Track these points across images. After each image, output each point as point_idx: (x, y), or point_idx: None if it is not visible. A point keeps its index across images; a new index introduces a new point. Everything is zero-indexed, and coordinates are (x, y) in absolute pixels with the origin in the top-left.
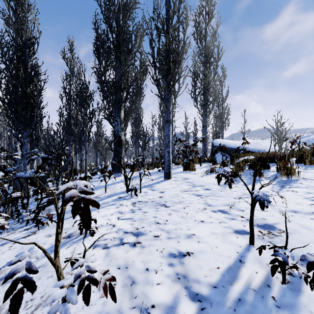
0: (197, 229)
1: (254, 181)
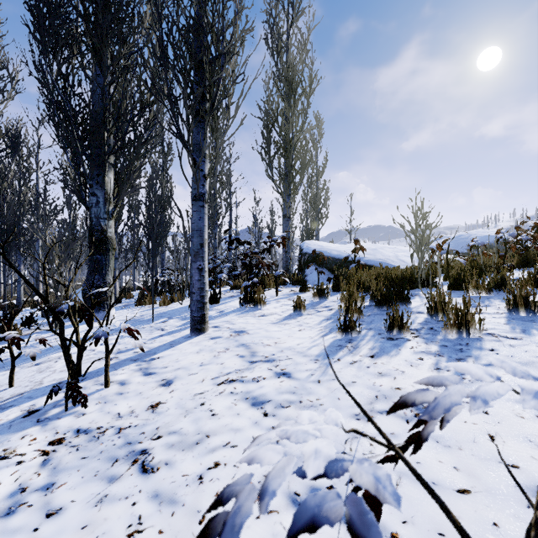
0: None
1: None
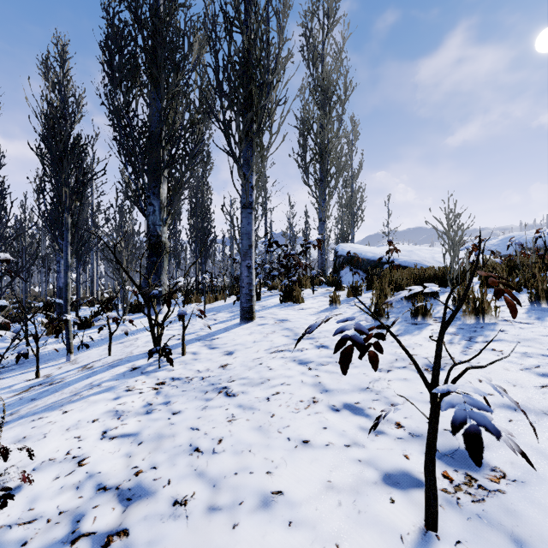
0: (292, 471)
1: (440, 355)
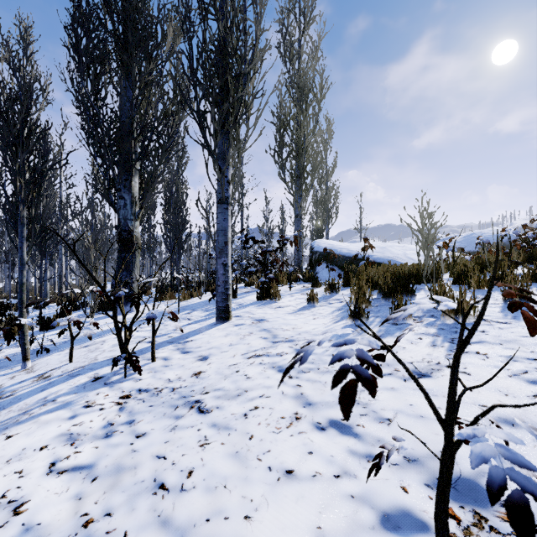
0: (275, 514)
1: (456, 385)
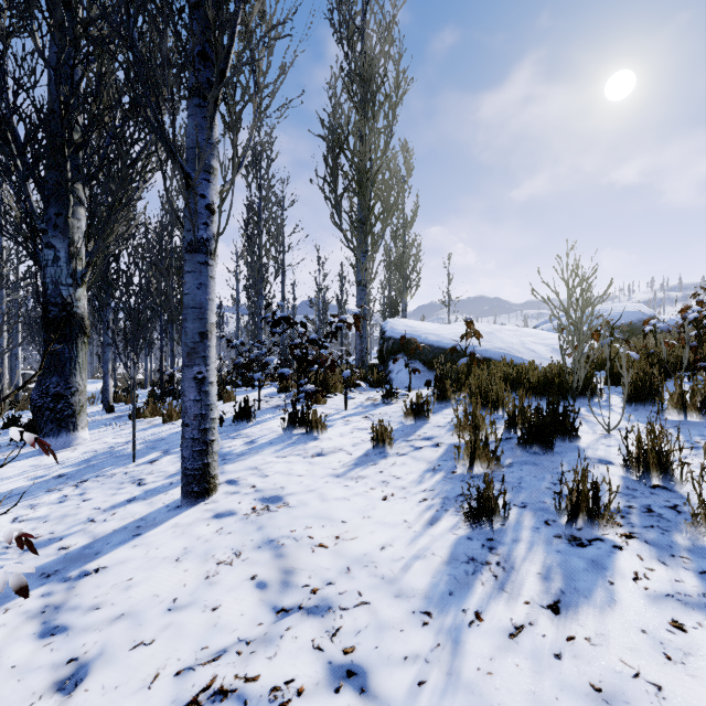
0: None
1: None
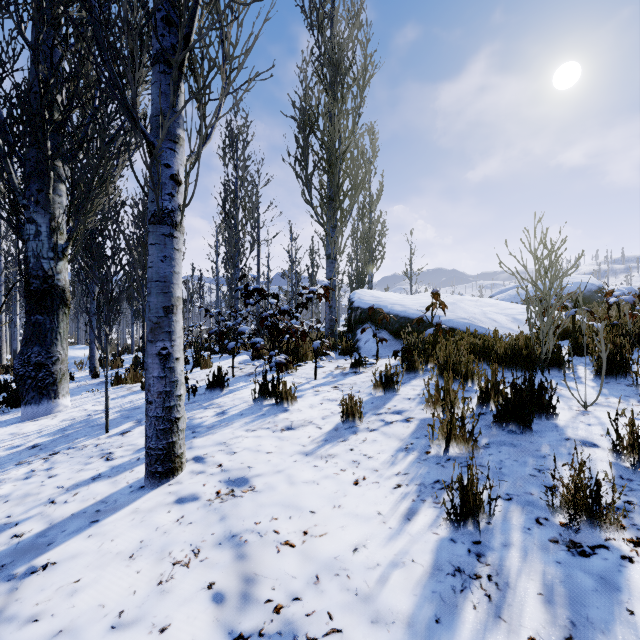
0: None
1: None
